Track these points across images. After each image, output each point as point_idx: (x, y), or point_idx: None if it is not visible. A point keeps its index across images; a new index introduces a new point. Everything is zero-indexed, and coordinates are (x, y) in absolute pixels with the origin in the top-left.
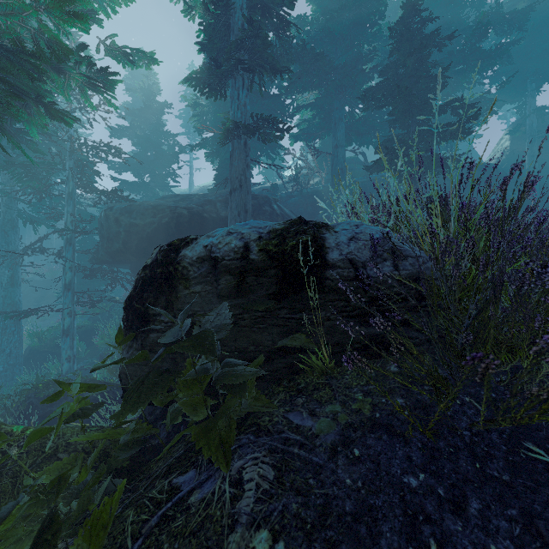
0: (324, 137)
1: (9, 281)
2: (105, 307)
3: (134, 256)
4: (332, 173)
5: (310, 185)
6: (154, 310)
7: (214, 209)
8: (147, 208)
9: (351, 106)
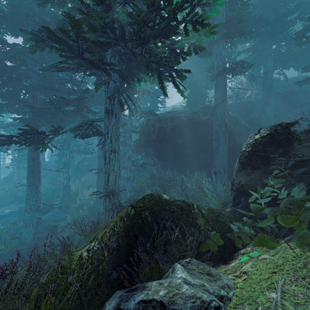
0: (256, 68)
1: (101, 155)
2: (135, 169)
3: (160, 142)
4: (263, 89)
5: (244, 98)
6: (274, 155)
7: (198, 116)
8: (167, 118)
9: (278, 45)
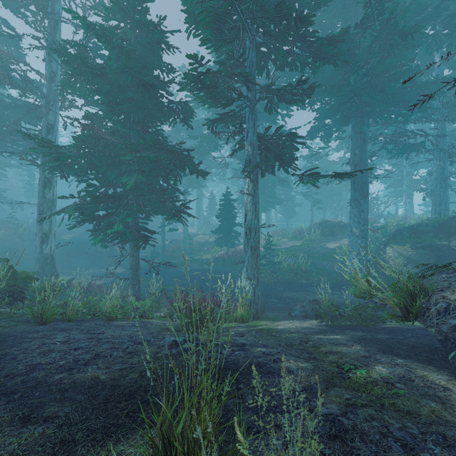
0: None
1: None
2: None
3: None
4: None
5: None
6: None
7: None
8: None
9: None
